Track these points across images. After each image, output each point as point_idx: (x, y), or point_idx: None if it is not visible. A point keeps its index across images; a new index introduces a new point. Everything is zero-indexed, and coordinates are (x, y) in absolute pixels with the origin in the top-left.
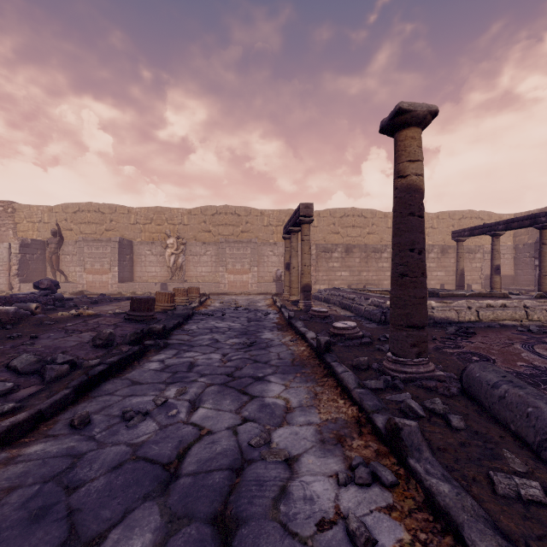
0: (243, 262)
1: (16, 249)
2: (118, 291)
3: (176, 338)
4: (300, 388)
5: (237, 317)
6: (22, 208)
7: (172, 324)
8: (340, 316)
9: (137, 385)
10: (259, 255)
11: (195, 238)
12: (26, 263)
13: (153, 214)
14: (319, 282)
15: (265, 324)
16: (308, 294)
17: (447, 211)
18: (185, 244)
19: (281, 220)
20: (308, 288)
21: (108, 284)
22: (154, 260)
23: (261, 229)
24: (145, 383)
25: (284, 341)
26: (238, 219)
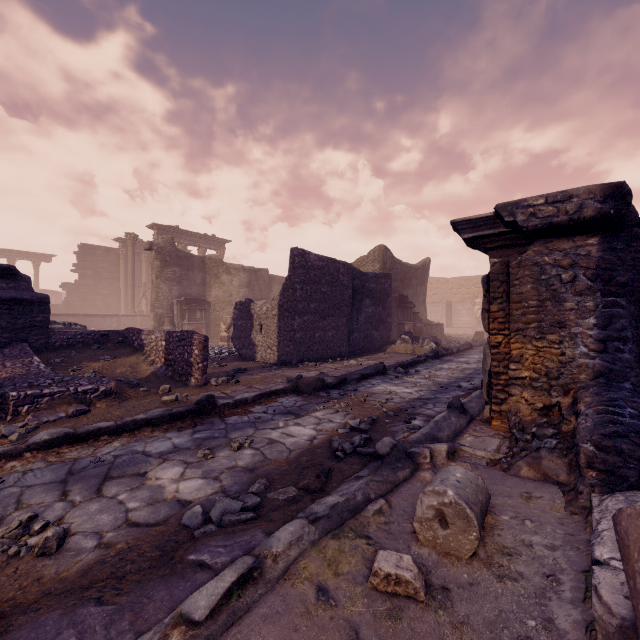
0: None
1: None
2: (446, 332)
3: None
4: None
5: None
6: None
7: None
8: None
9: None
10: None
11: None
12: None
13: (463, 282)
14: None
15: None
16: None
17: None
18: None
19: None
20: None
21: None
22: (465, 313)
23: None
24: None
25: None
26: None
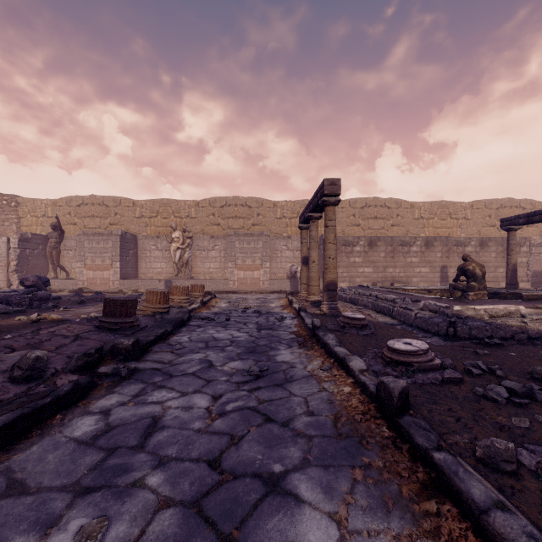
0: (254, 257)
1: (15, 243)
2: (119, 288)
3: (153, 357)
4: (378, 541)
5: (244, 323)
6: (26, 202)
7: (153, 335)
8: (379, 324)
9: (12, 495)
10: (271, 249)
11: (203, 232)
12: (25, 259)
13: (159, 207)
14: (338, 279)
15: (280, 334)
16: (333, 294)
17: (483, 200)
18: (191, 237)
19: (296, 211)
20: (334, 286)
21: (110, 281)
22: (159, 255)
23: (273, 222)
24: (34, 488)
25: (311, 369)
26: (248, 211)
